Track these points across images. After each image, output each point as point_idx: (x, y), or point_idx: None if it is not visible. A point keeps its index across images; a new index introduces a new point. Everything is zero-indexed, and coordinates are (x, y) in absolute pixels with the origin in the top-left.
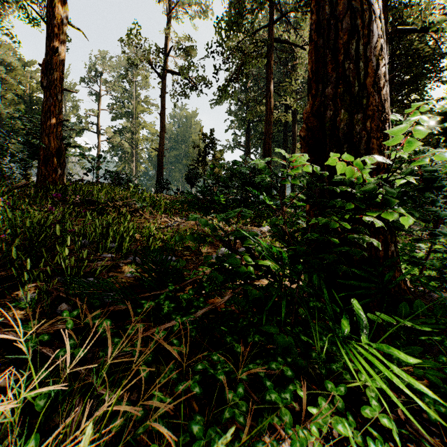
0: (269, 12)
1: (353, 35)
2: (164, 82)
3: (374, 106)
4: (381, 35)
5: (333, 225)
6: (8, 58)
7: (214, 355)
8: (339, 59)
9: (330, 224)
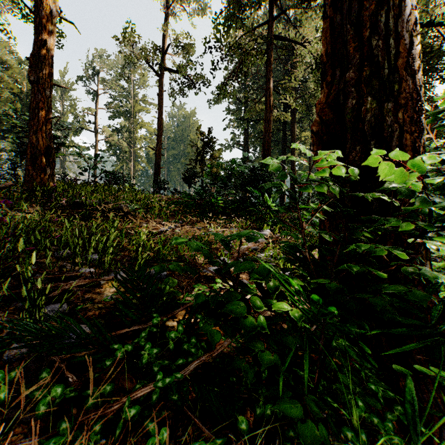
0: (269, 8)
1: (382, 6)
2: (162, 80)
3: (407, 93)
4: (415, 6)
5: (378, 252)
6: (4, 56)
7: None
8: (364, 35)
9: (374, 251)
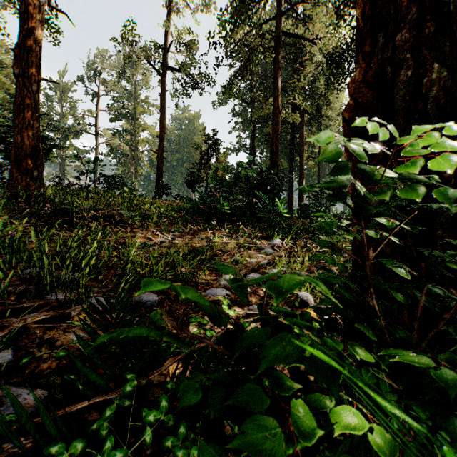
0: (277, 3)
1: None
2: (164, 80)
3: None
4: None
5: None
6: None
7: None
8: None
9: None
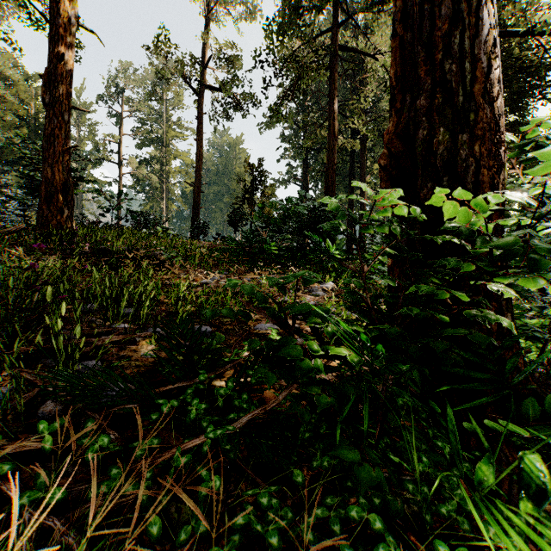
0: (333, 12)
1: (456, 25)
2: (201, 100)
3: (484, 123)
4: (494, 25)
5: (440, 295)
6: (7, 70)
7: (262, 495)
8: (437, 57)
9: (436, 294)
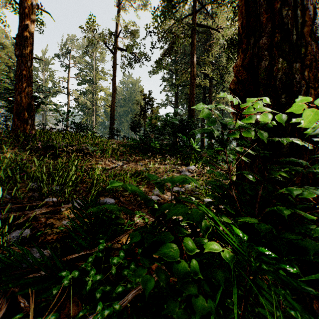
0: (193, 4)
1: None
2: (115, 56)
3: (311, 55)
4: None
5: (305, 194)
6: (1, 39)
7: None
8: (276, 7)
9: (301, 193)
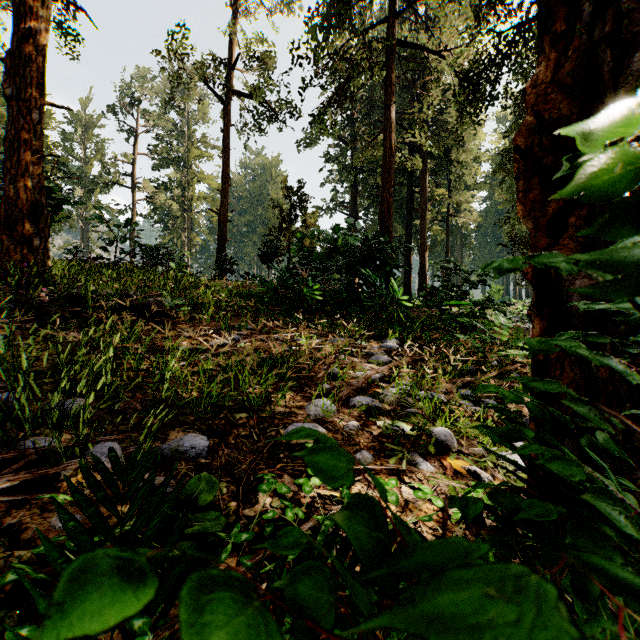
0: None
1: None
2: (228, 109)
3: None
4: None
5: None
6: None
7: None
8: None
9: None
